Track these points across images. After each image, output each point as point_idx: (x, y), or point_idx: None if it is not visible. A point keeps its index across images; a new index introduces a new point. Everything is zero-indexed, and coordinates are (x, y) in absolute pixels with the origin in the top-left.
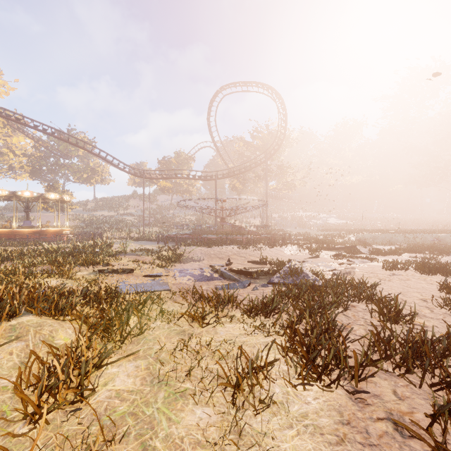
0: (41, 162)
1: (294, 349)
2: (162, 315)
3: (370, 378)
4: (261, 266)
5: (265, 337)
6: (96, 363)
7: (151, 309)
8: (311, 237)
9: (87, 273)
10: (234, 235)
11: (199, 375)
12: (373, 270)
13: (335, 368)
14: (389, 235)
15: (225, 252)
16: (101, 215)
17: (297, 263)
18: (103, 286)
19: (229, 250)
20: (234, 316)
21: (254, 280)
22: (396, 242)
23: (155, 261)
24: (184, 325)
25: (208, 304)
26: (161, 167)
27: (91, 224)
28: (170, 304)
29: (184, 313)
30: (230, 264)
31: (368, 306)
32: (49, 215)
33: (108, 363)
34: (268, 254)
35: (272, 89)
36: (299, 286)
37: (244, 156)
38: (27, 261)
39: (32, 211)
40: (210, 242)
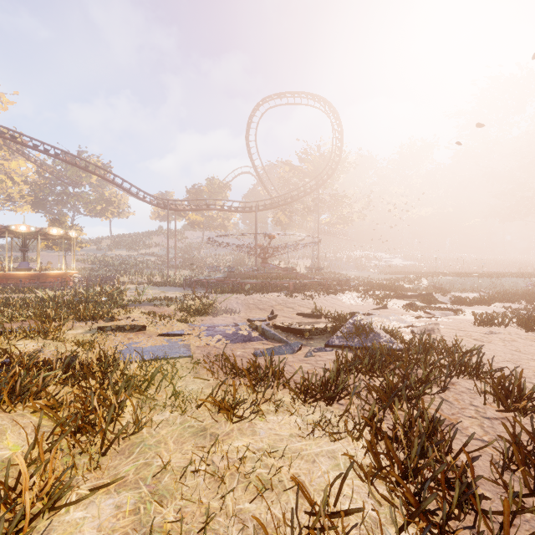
0: (45, 191)
1: (382, 473)
2: (175, 399)
3: (522, 534)
4: (314, 321)
5: (330, 441)
6: (42, 508)
7: (160, 389)
8: (374, 281)
9: (81, 332)
10: (278, 280)
11: (223, 529)
12: (462, 326)
13: (455, 510)
14: (470, 280)
15: (267, 301)
16: (117, 255)
17: (363, 318)
18: (97, 352)
19: (272, 299)
20: (280, 401)
21: (307, 340)
22: (479, 287)
23: (177, 313)
24: (206, 418)
25: (244, 379)
26: (190, 197)
27: (106, 266)
28: (189, 379)
29: (207, 400)
30: (273, 318)
31: (478, 386)
32: (55, 255)
33: (66, 504)
34: (322, 303)
35: (325, 100)
36: (372, 352)
37: (290, 184)
38: (8, 314)
39: (35, 250)
40: (248, 289)
